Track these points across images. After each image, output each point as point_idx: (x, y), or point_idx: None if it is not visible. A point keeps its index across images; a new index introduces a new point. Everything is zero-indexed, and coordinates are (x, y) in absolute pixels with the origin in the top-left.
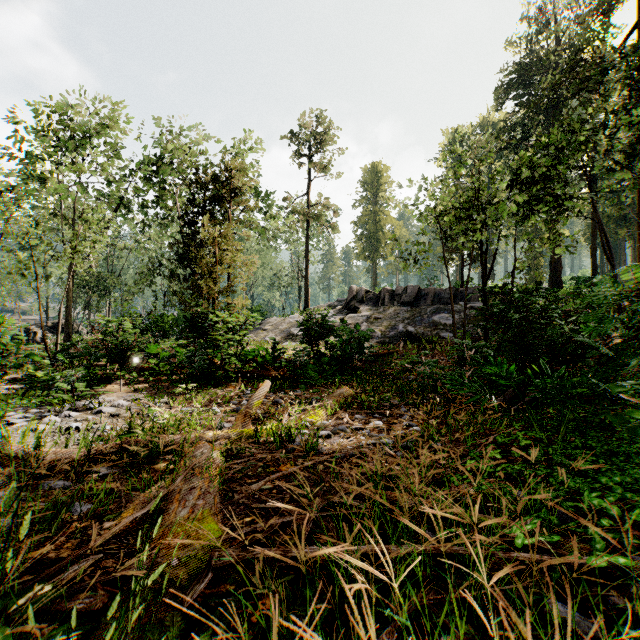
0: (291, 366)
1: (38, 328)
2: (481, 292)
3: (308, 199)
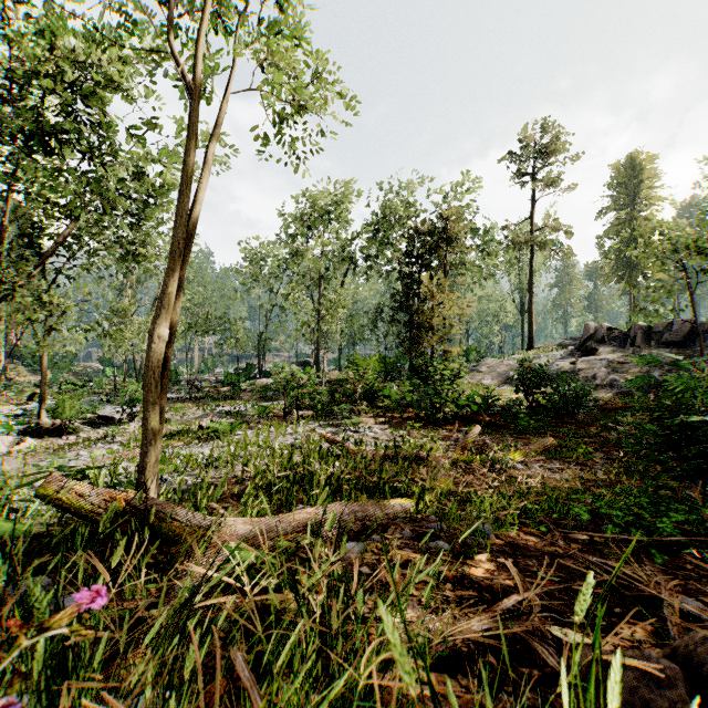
0: (503, 414)
1: (295, 366)
2: None
3: (532, 224)
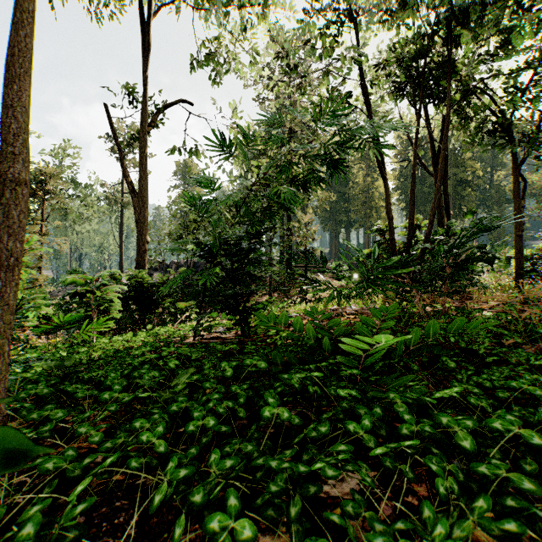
0: None
1: None
2: None
3: (123, 188)
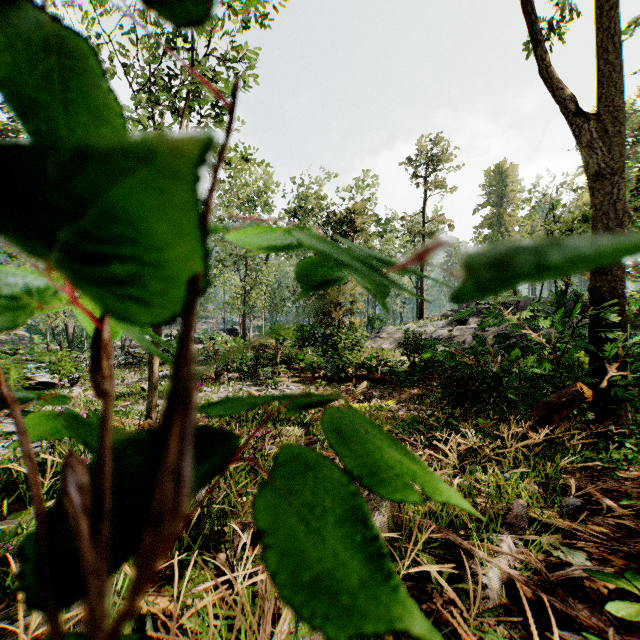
0: (390, 372)
1: (223, 333)
2: None
3: (423, 216)
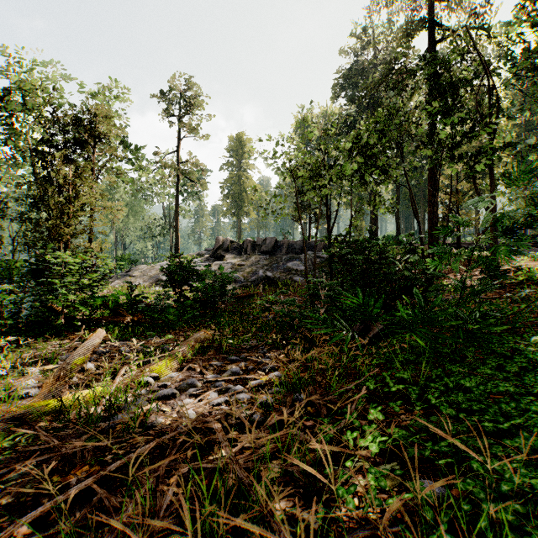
0: (150, 310)
1: None
2: (328, 239)
3: (178, 156)
